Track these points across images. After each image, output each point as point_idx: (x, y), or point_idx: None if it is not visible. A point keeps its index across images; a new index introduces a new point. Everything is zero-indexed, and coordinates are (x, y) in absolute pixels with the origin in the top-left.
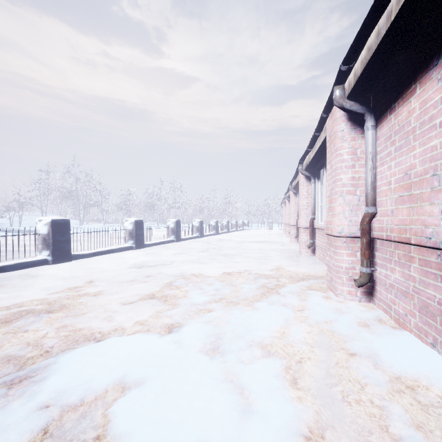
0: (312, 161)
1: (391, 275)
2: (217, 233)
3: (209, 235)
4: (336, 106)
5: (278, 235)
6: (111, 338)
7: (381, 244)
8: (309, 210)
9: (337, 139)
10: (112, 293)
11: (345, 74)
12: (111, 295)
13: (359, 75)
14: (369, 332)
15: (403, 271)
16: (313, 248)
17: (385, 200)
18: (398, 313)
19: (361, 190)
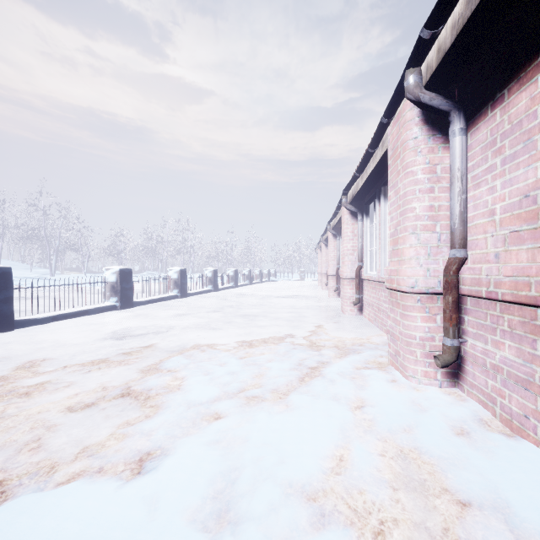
0: (360, 192)
1: (496, 351)
2: (236, 286)
3: (226, 289)
4: (409, 100)
5: (312, 287)
6: (14, 503)
7: (475, 303)
8: (355, 256)
9: (407, 151)
10: (58, 388)
11: (426, 46)
12: (56, 392)
13: (448, 48)
14: (475, 448)
15: (520, 348)
16: (360, 306)
17: (482, 239)
18: (509, 411)
19: (442, 226)
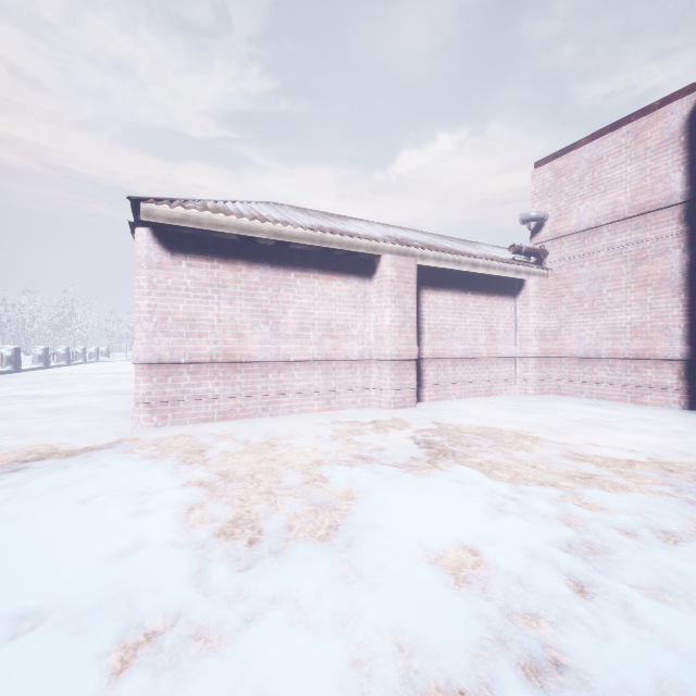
0: None
1: None
2: (47, 367)
3: (32, 370)
4: None
5: None
6: None
7: None
8: None
9: None
10: None
11: None
12: None
13: None
14: None
15: None
16: None
17: None
18: None
19: None
